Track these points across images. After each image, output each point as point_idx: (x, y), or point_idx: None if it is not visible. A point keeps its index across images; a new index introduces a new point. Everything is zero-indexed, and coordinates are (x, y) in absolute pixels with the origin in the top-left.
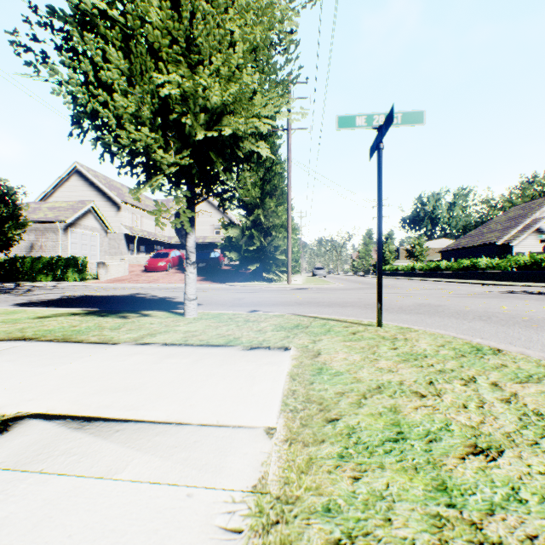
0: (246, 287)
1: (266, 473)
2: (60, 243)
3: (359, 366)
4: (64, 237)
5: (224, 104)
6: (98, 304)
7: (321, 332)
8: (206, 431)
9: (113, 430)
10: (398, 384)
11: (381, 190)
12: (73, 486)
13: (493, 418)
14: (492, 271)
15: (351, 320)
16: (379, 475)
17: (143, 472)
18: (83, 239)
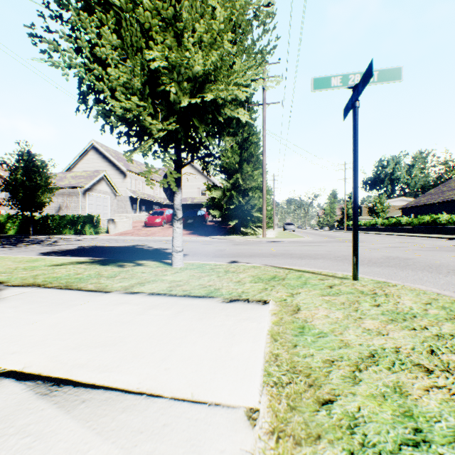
0: (227, 240)
1: None
2: (80, 204)
3: (344, 326)
4: (83, 199)
5: (206, 74)
6: (104, 253)
7: (297, 285)
8: (178, 409)
9: (79, 400)
10: (394, 352)
11: (356, 147)
12: None
13: None
14: (453, 226)
15: (325, 273)
16: None
17: None
18: (98, 201)
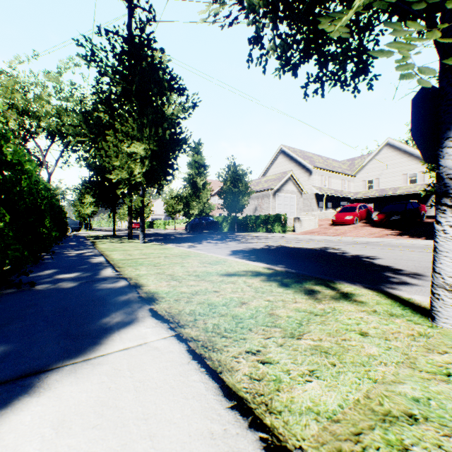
0: None
1: None
2: (270, 205)
3: None
4: (272, 200)
5: None
6: (287, 258)
7: None
8: None
9: None
10: None
11: None
12: None
13: None
14: None
15: None
16: None
17: None
18: (285, 201)
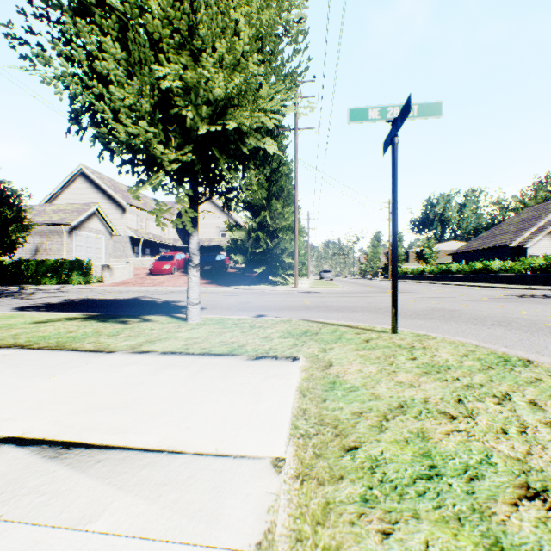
0: (252, 290)
1: (274, 523)
2: (65, 246)
3: (376, 380)
4: (69, 239)
5: (228, 97)
6: (100, 308)
7: (332, 339)
8: (202, 462)
9: (94, 460)
10: (423, 402)
11: (395, 187)
12: (34, 541)
13: (541, 448)
14: (505, 274)
15: (363, 326)
16: (414, 529)
17: (122, 520)
18: (88, 242)
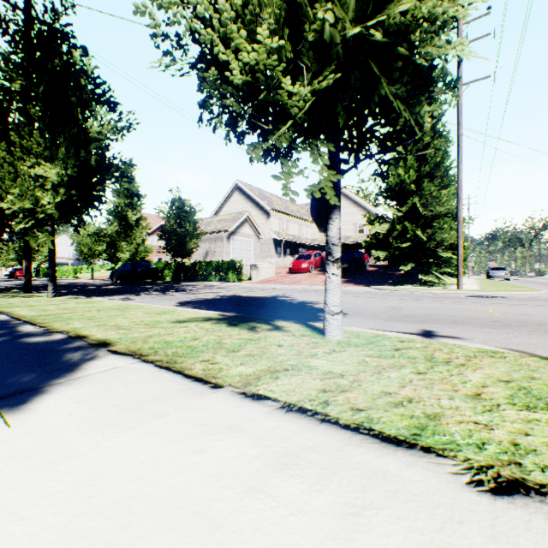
0: (398, 292)
1: None
2: (225, 250)
3: None
4: (227, 244)
5: None
6: (240, 306)
7: None
8: None
9: None
10: None
11: None
12: None
13: None
14: None
15: None
16: None
17: None
18: (241, 245)
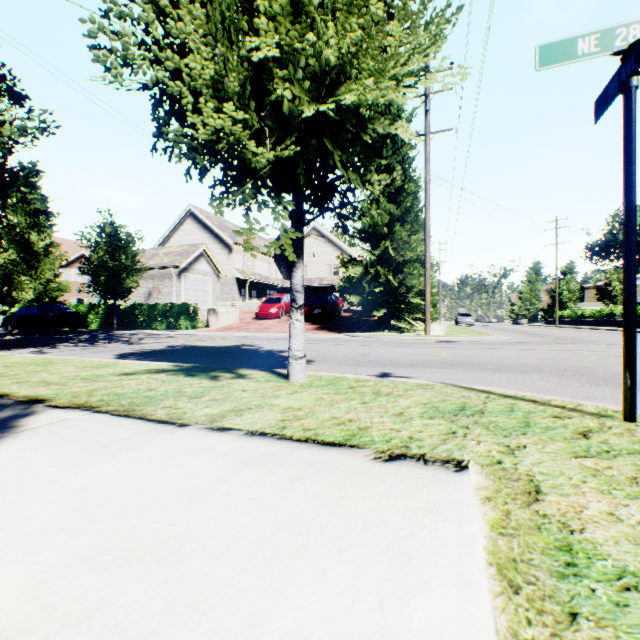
0: (370, 338)
1: None
2: (175, 290)
3: None
4: (178, 283)
5: (342, 67)
6: (197, 357)
7: (513, 427)
8: None
9: None
10: None
11: (632, 165)
12: None
13: None
14: None
15: (558, 402)
16: None
17: None
18: (196, 285)
